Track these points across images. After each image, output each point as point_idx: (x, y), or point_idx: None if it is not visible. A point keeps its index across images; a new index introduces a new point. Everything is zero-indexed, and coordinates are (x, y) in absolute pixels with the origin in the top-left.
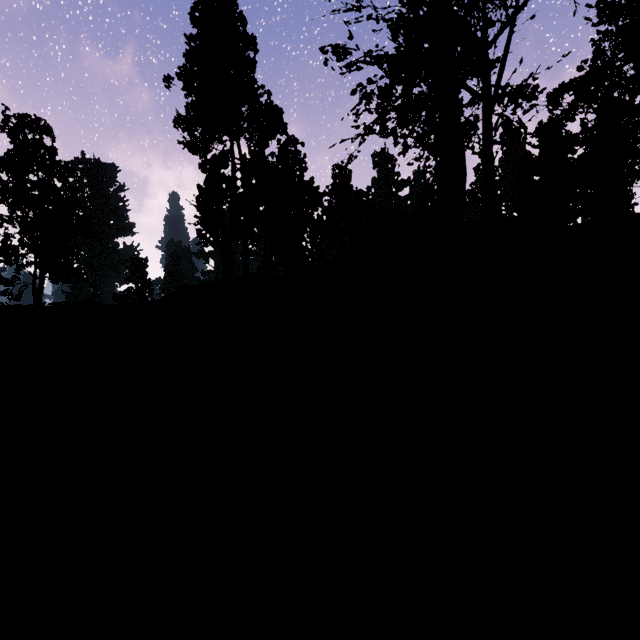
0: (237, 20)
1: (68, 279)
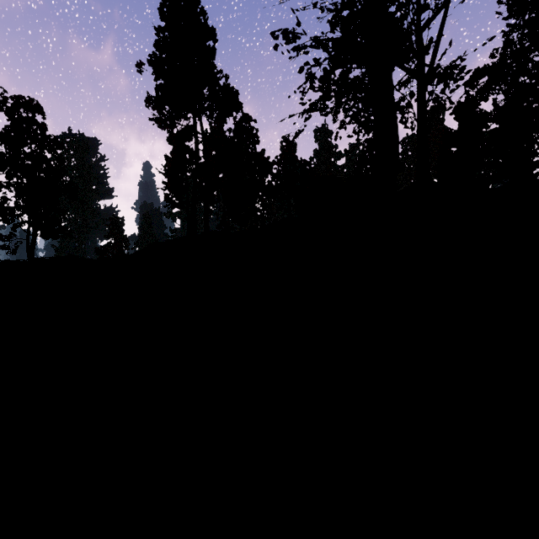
0: (199, 14)
1: (56, 235)
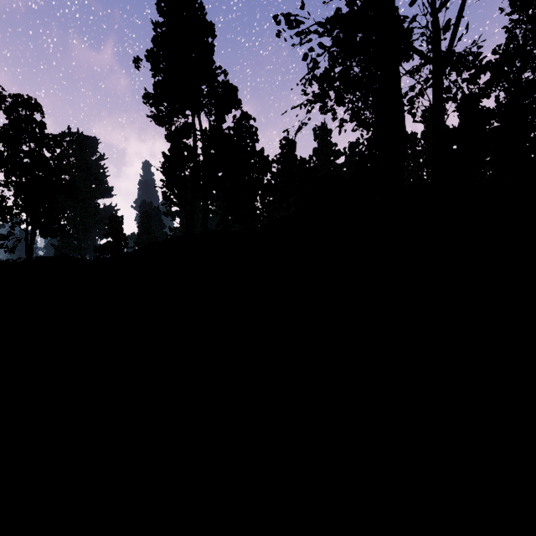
0: (198, 10)
1: (55, 234)
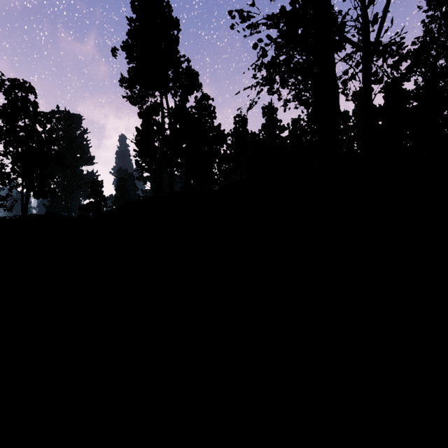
0: (165, 8)
1: (46, 196)
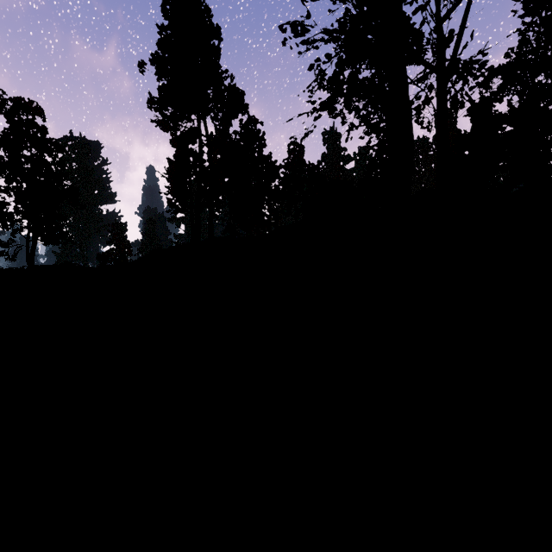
0: (204, 12)
1: (57, 241)
